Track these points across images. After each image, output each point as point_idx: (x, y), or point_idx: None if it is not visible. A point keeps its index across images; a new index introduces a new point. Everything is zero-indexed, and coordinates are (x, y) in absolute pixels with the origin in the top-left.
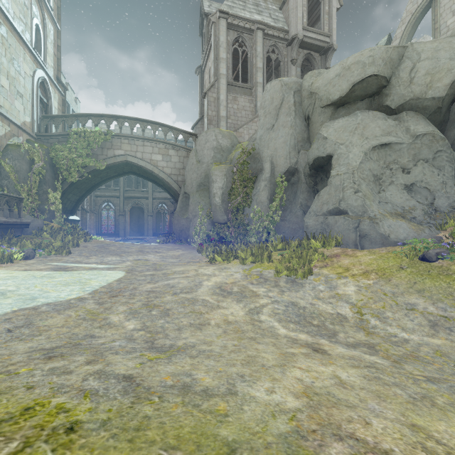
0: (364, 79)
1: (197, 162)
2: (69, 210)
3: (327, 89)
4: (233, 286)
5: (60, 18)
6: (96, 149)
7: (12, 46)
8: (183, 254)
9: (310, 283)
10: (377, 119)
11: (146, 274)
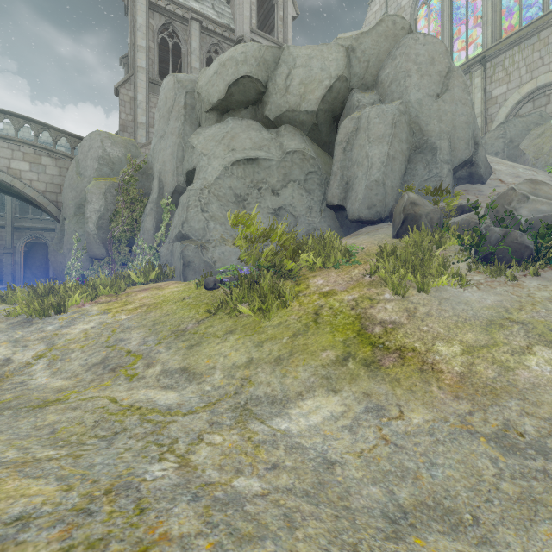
0: (238, 80)
1: (77, 176)
2: None
3: (207, 89)
4: None
5: None
6: None
7: None
8: None
9: (47, 322)
10: (251, 129)
11: None
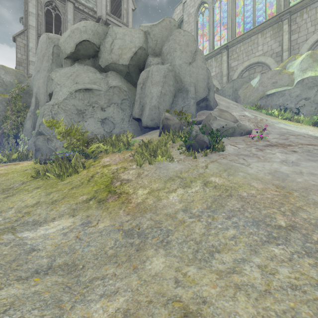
0: (81, 42)
1: None
2: None
3: (64, 45)
4: None
5: None
6: None
7: None
8: None
9: None
10: (90, 72)
11: None
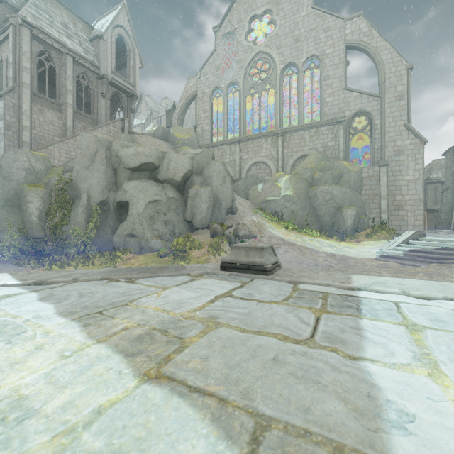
0: (147, 163)
1: (2, 178)
2: None
3: (127, 160)
4: None
5: None
6: None
7: None
8: None
9: None
10: (153, 185)
11: None
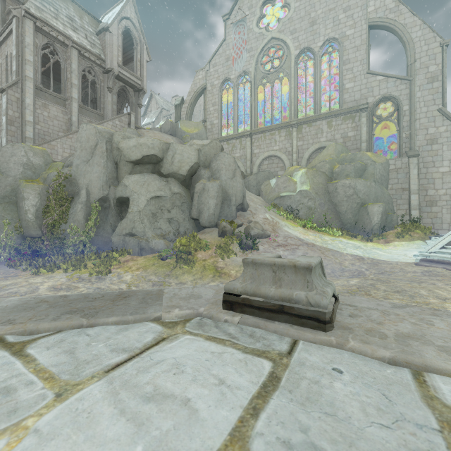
0: (149, 155)
1: None
2: None
3: (129, 152)
4: (62, 285)
5: None
6: None
7: None
8: None
9: (109, 277)
10: (156, 180)
11: None
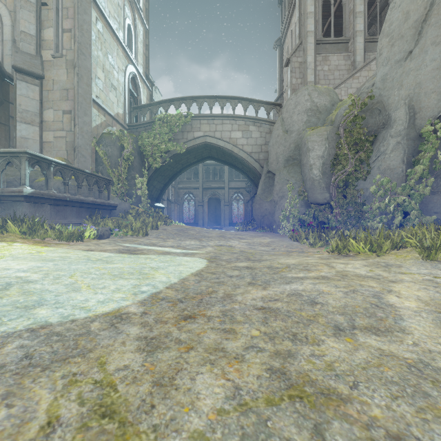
0: None
1: (283, 132)
2: (155, 198)
3: None
4: None
5: (148, 19)
6: (177, 133)
7: (107, 41)
8: (272, 241)
9: None
10: None
11: (239, 265)
